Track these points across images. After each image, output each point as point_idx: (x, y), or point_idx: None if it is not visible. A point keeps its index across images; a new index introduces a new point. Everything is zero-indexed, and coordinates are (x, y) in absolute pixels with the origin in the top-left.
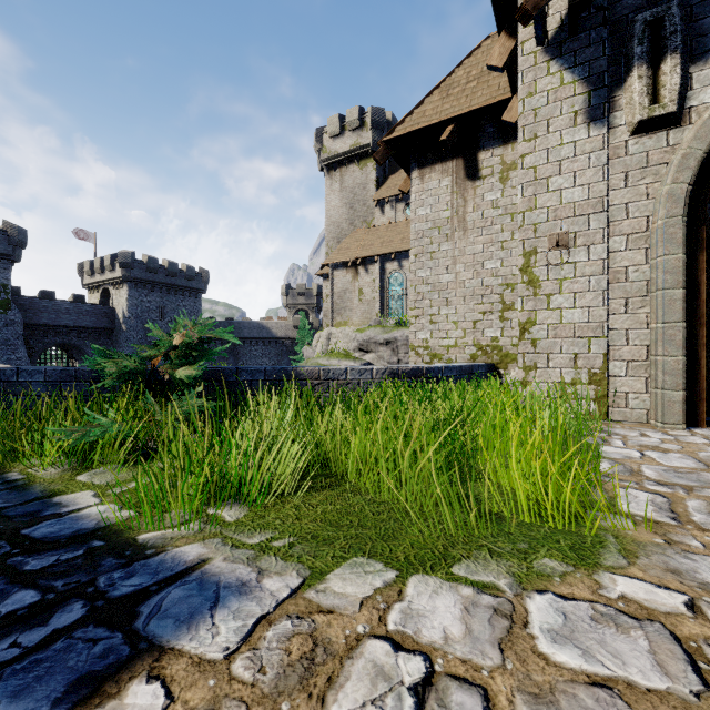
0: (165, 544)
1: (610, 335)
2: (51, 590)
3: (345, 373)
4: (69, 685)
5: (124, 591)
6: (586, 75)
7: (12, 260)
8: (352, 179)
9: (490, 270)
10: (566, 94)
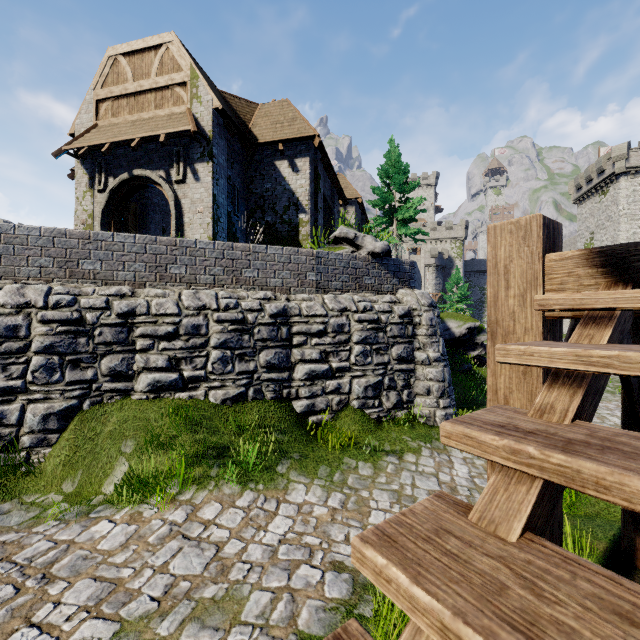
0: None
1: None
2: None
3: None
4: None
5: None
6: (89, 173)
7: None
8: None
9: None
10: (85, 177)
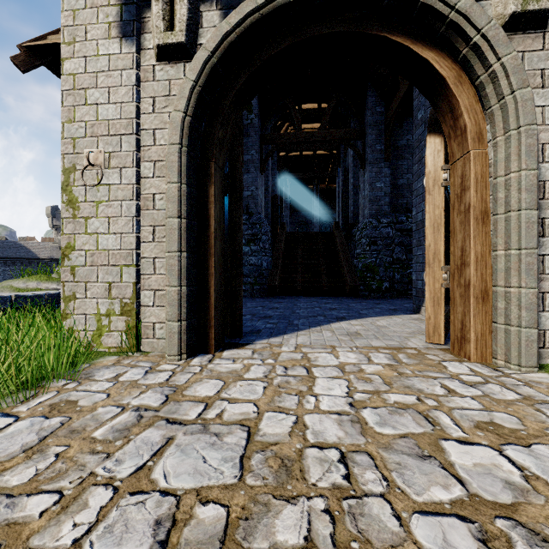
0: None
1: (141, 263)
2: None
3: None
4: None
5: None
6: None
7: None
8: None
9: None
10: (102, 2)
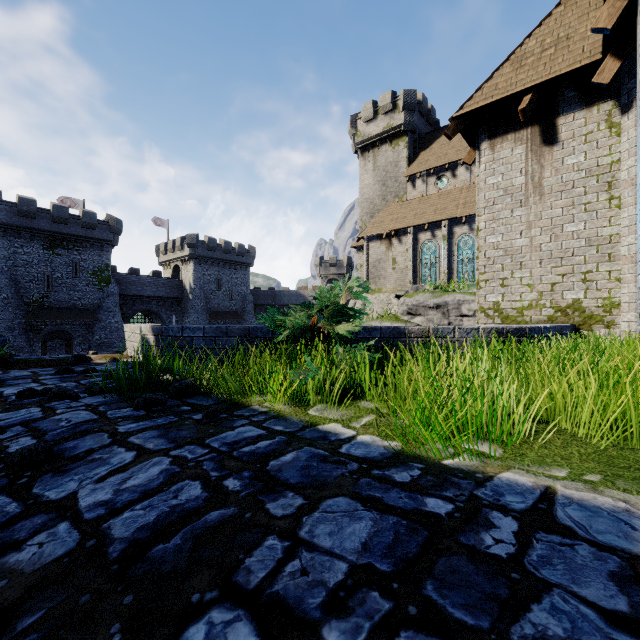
0: (480, 470)
1: None
2: (452, 500)
3: (453, 331)
4: (609, 580)
5: (520, 507)
6: None
7: (112, 244)
8: (384, 158)
9: (571, 232)
10: None
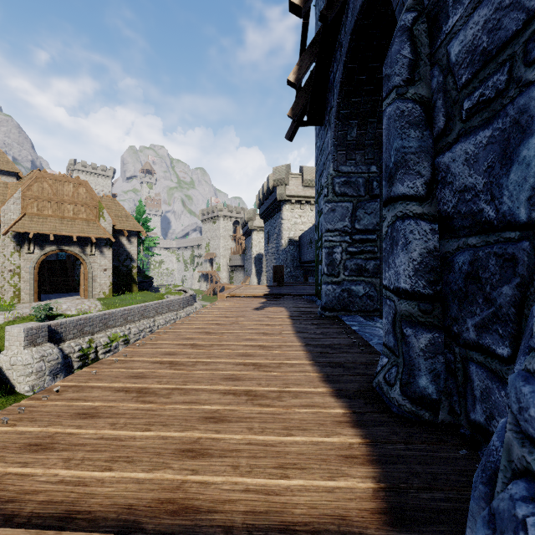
0: None
1: (22, 288)
2: None
3: None
4: None
5: None
6: (17, 241)
7: None
8: None
9: None
10: (13, 243)
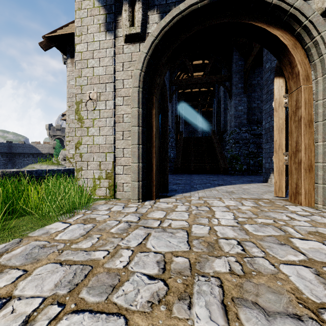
0: None
1: (116, 151)
2: None
3: None
4: None
5: None
6: (105, 4)
7: None
8: None
9: None
10: (96, 13)
